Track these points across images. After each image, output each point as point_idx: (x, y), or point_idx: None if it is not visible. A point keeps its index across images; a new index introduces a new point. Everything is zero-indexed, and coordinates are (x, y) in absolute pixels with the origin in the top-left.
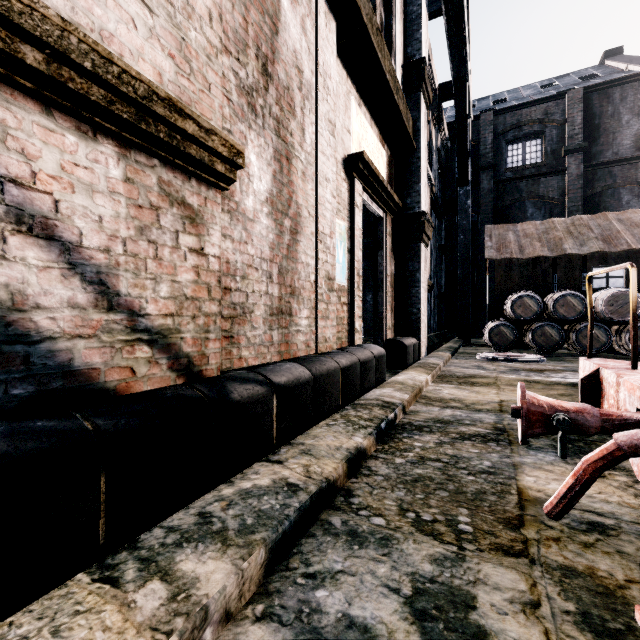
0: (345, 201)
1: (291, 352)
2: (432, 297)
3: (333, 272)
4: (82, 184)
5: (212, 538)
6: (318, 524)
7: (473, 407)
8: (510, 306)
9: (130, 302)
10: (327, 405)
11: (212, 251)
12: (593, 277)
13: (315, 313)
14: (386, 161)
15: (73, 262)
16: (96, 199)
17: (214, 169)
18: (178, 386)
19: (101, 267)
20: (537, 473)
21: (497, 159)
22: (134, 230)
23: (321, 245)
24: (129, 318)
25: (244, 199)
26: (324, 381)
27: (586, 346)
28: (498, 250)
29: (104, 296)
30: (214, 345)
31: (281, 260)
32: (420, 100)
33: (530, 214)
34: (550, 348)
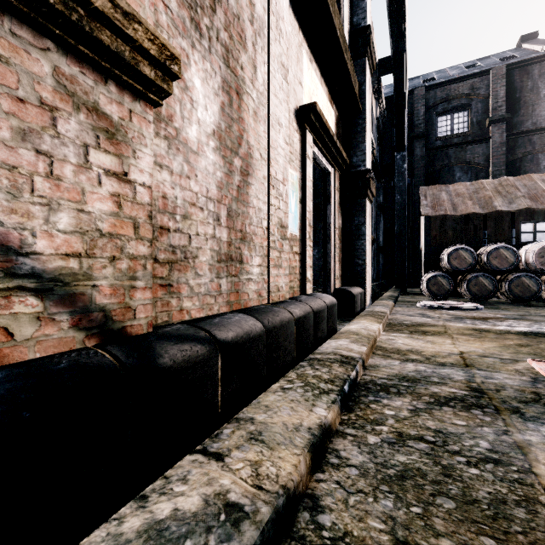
0: (297, 152)
1: (242, 302)
2: (372, 251)
3: (286, 220)
4: None
5: None
6: None
7: (435, 360)
8: (446, 258)
9: (2, 234)
10: (280, 360)
11: (140, 179)
12: (521, 232)
13: (267, 261)
14: (334, 120)
15: None
16: None
17: (139, 71)
18: (84, 350)
19: None
20: None
21: (428, 129)
22: (9, 132)
23: (274, 191)
24: (0, 257)
25: (186, 127)
26: (277, 334)
27: (518, 295)
28: (433, 208)
29: None
30: (143, 295)
31: (230, 202)
32: (365, 65)
33: (458, 178)
34: (484, 297)
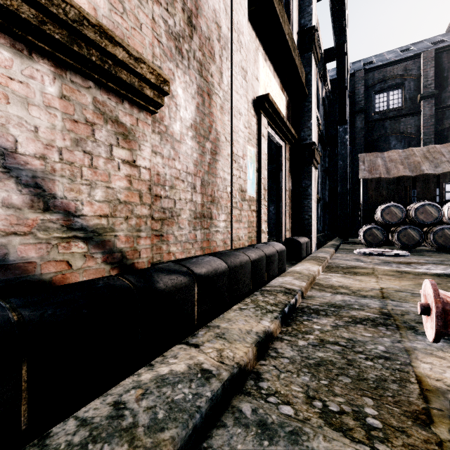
0: (254, 132)
1: (211, 248)
2: (319, 207)
3: (245, 186)
4: (17, 96)
5: (120, 437)
6: (229, 411)
7: (359, 293)
8: (380, 213)
9: (66, 204)
10: (240, 290)
11: (143, 164)
12: (445, 191)
13: (231, 217)
14: (285, 104)
15: (8, 166)
16: (31, 111)
17: (143, 93)
18: (111, 277)
19: (37, 172)
20: (430, 360)
21: (367, 105)
22: (70, 141)
23: (235, 164)
24: (65, 218)
25: (172, 124)
26: (237, 271)
27: (441, 244)
28: (370, 172)
29: (40, 198)
30: (145, 242)
31: (203, 175)
32: (311, 58)
33: (393, 145)
34: (412, 245)
